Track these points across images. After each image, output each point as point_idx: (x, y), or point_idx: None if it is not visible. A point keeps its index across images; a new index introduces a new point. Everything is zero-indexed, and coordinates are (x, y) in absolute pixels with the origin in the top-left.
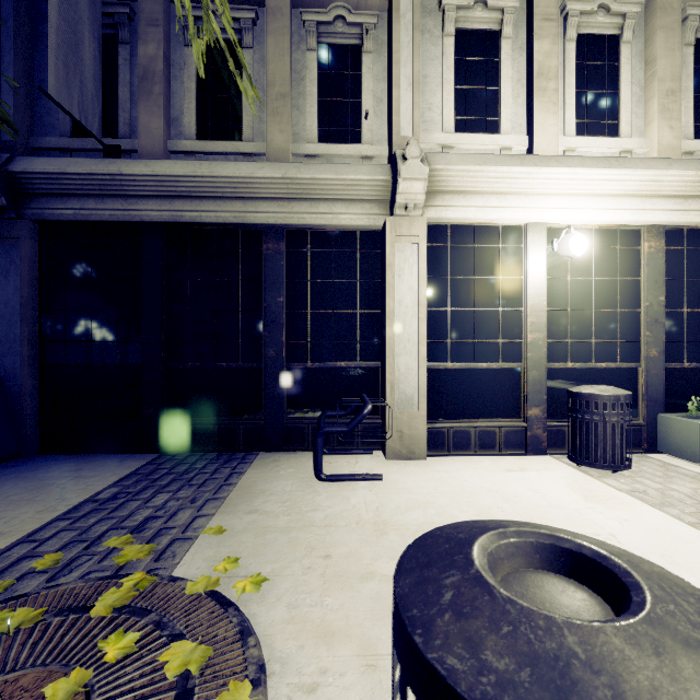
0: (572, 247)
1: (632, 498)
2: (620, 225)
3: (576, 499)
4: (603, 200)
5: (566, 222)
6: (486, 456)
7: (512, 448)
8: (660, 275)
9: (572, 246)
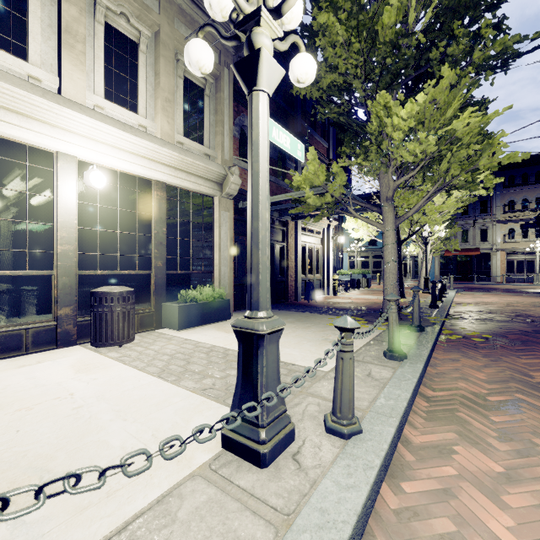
0: (92, 180)
1: (116, 361)
2: (139, 176)
3: (68, 374)
4: (122, 153)
5: (95, 161)
6: (8, 359)
7: (42, 346)
8: (163, 214)
9: (92, 179)
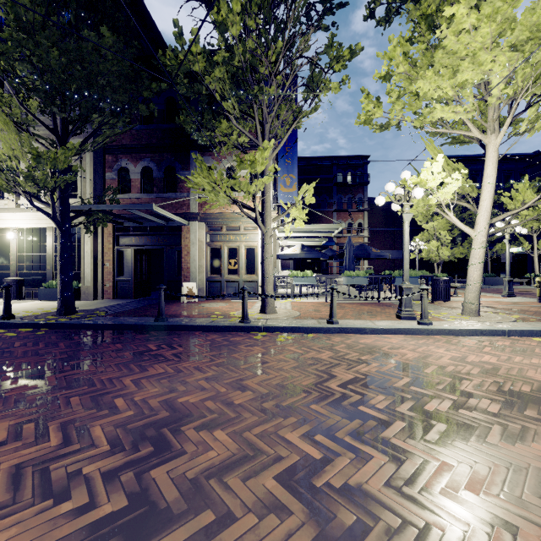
0: (8, 236)
1: None
2: (40, 227)
3: None
4: (26, 221)
5: (22, 227)
6: None
7: None
8: (51, 243)
9: (8, 236)
